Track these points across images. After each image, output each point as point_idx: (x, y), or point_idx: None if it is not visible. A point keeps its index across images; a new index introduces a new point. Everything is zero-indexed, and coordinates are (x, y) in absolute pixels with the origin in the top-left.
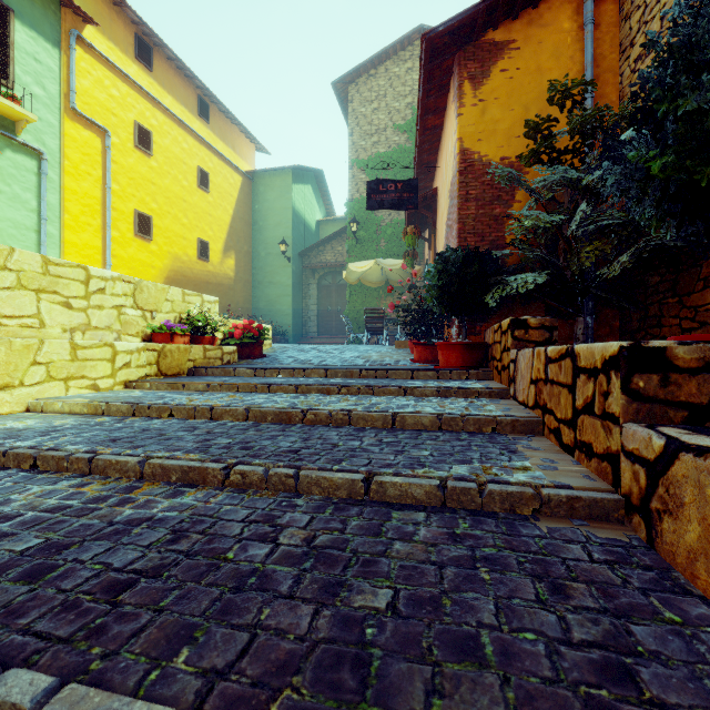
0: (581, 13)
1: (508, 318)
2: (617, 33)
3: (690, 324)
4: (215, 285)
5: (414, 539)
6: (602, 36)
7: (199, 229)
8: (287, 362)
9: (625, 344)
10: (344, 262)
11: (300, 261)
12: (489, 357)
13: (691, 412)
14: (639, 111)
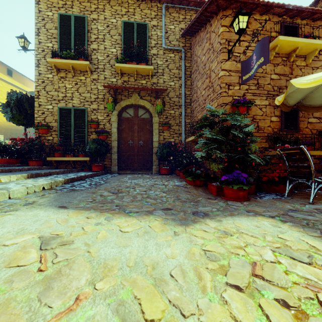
0: None
1: None
2: None
3: None
4: (15, 130)
5: None
6: None
7: None
8: None
9: None
10: None
11: None
12: None
13: None
14: None
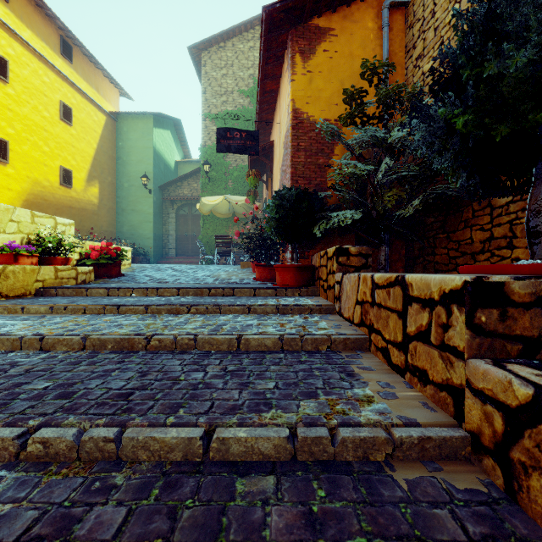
0: (380, 18)
1: (334, 247)
2: (404, 38)
3: (455, 253)
4: (79, 210)
5: (264, 538)
6: (394, 37)
7: (61, 157)
8: (144, 280)
9: (469, 279)
10: (199, 196)
11: (160, 193)
12: (316, 277)
13: (525, 344)
14: (436, 83)
